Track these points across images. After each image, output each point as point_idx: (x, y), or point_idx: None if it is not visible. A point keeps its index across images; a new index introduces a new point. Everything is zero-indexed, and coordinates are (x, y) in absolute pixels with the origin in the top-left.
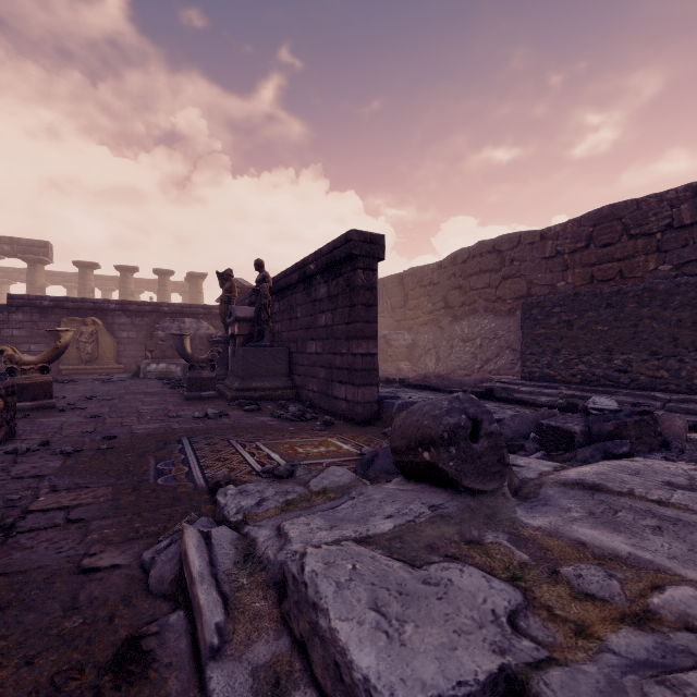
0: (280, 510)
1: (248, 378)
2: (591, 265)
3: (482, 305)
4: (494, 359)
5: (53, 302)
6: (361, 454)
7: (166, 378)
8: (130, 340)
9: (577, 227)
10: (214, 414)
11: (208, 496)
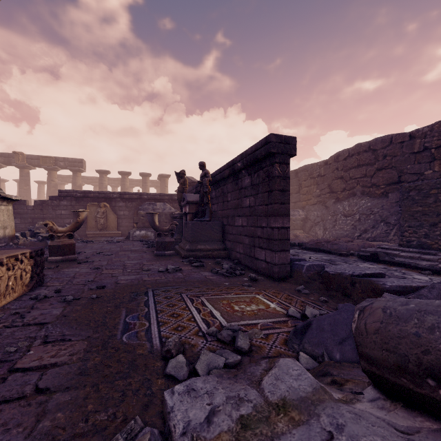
0: (235, 438)
1: (195, 242)
2: None
3: (360, 190)
4: (371, 230)
5: (83, 193)
6: (287, 315)
7: (144, 240)
8: (125, 216)
9: None
10: (171, 269)
11: (160, 363)
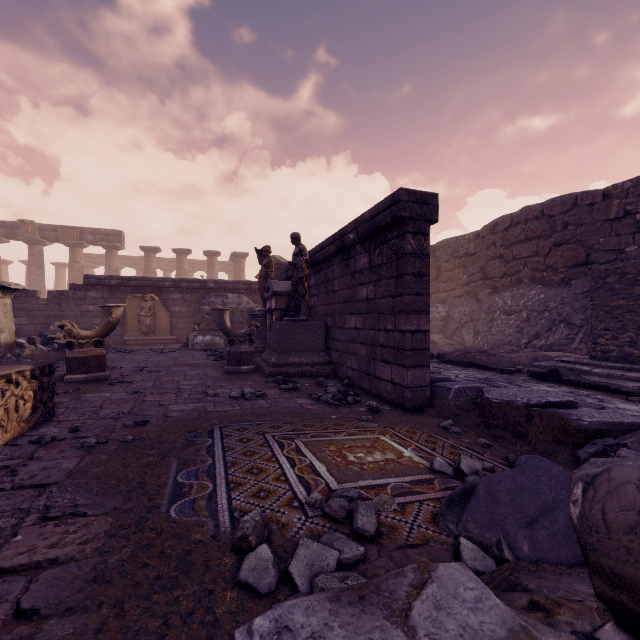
0: None
1: (285, 353)
2: None
3: (528, 275)
4: (545, 334)
5: (119, 281)
6: (432, 470)
7: (210, 349)
8: (181, 314)
9: None
10: (250, 394)
11: (230, 558)
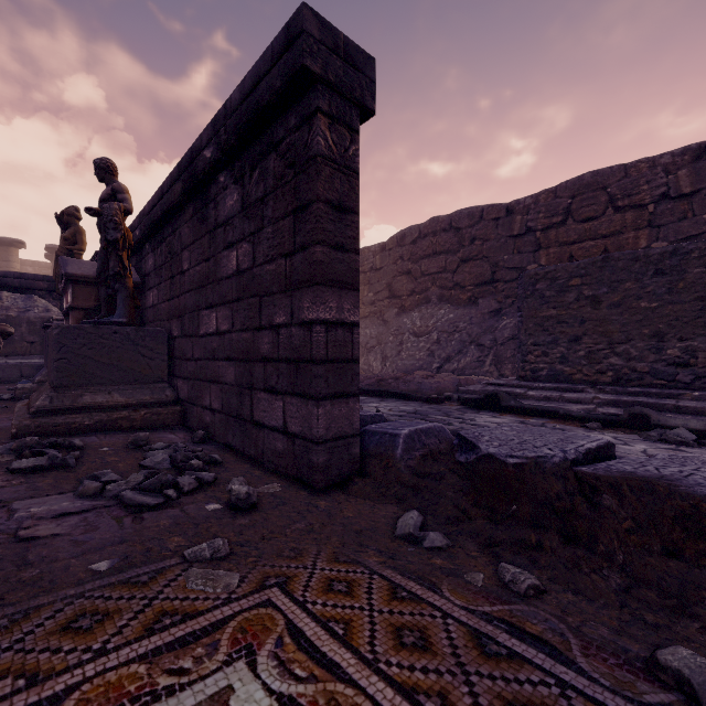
0: None
1: (74, 386)
2: (570, 243)
3: (437, 293)
4: (457, 357)
5: None
6: None
7: None
8: None
9: (552, 198)
10: None
11: None
